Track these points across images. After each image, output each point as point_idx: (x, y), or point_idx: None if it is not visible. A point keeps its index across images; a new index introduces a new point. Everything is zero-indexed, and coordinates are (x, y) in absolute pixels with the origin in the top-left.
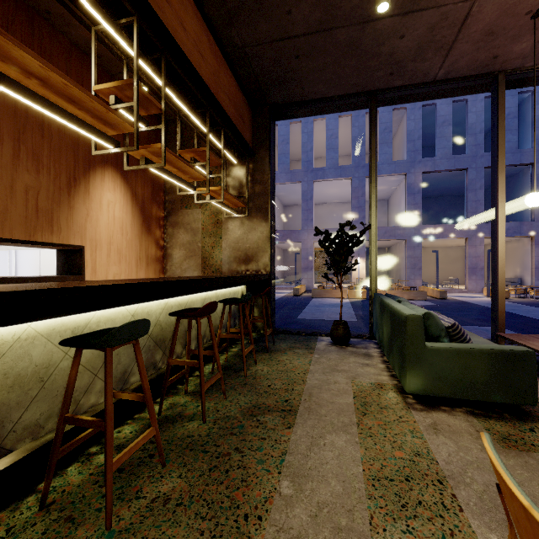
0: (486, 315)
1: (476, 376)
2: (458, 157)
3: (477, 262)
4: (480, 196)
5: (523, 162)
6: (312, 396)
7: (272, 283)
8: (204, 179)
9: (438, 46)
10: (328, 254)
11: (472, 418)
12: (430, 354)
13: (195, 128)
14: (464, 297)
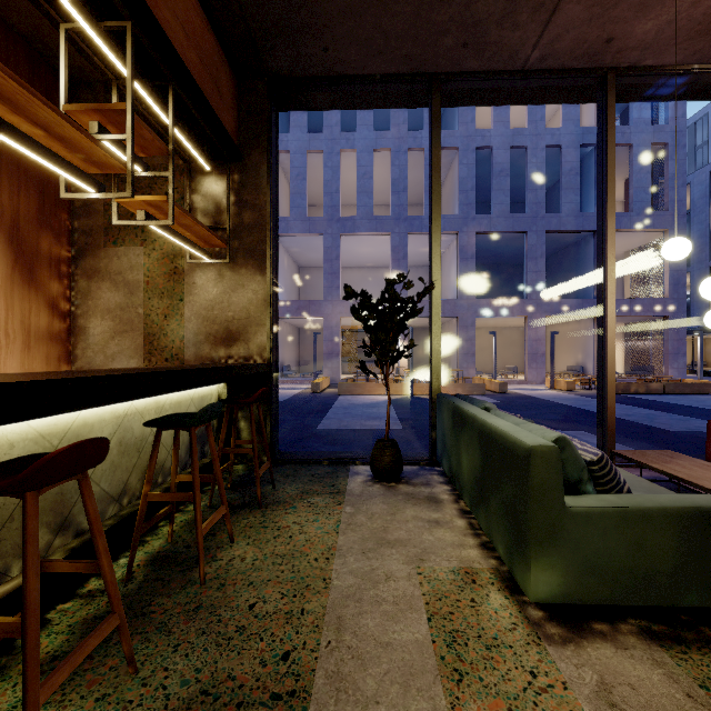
0: (559, 414)
1: (656, 562)
2: (517, 217)
3: (538, 346)
4: (541, 266)
5: (586, 229)
6: (343, 628)
7: (273, 378)
8: (121, 170)
9: (538, 2)
10: (366, 330)
11: (658, 650)
12: (575, 522)
13: (114, 77)
14: (526, 390)
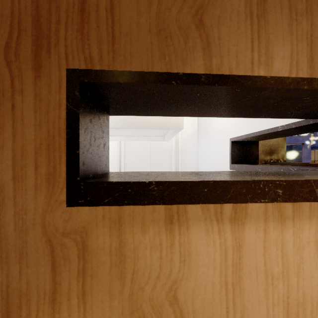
0: None
1: None
2: None
3: None
4: None
5: None
6: None
7: None
8: None
9: None
10: None
11: None
12: None
13: None
14: None
